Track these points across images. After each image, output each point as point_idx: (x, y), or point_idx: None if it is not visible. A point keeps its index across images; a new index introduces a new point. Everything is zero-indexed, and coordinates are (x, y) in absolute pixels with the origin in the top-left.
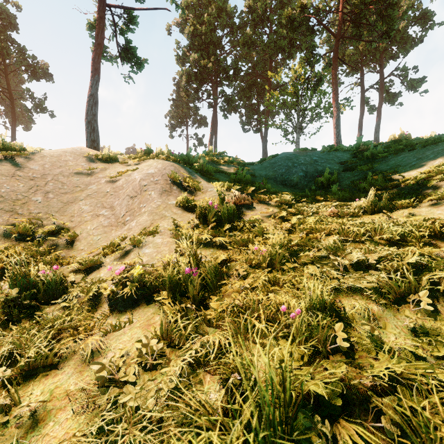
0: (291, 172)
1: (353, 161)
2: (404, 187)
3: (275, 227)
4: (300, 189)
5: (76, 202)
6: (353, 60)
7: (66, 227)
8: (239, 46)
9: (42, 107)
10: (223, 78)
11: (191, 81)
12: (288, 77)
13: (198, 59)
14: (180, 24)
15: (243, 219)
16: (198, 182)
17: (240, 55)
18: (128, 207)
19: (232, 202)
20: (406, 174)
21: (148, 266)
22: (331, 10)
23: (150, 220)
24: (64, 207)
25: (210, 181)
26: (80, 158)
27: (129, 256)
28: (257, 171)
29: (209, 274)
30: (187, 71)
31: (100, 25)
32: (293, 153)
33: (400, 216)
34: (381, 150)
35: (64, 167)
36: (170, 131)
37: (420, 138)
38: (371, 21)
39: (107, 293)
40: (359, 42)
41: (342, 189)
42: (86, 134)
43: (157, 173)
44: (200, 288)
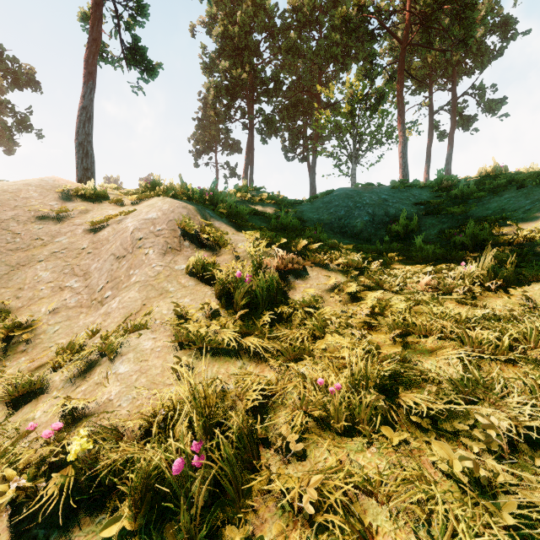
0: (352, 215)
1: (437, 202)
2: (524, 244)
3: (341, 310)
4: (366, 240)
5: (31, 265)
6: (420, 74)
7: (7, 307)
8: (281, 53)
9: (26, 124)
10: (261, 93)
11: (220, 96)
12: (342, 93)
13: (229, 68)
14: (207, 24)
15: (292, 298)
16: (222, 233)
17: (282, 66)
18: (111, 273)
19: (274, 266)
20: (521, 223)
21: (118, 407)
22: (396, 10)
23: (141, 300)
24: (10, 273)
25: (241, 230)
26: (51, 194)
27: (91, 375)
28: (306, 213)
29: (226, 461)
30: (216, 83)
31: (96, 14)
32: (354, 190)
33: (539, 295)
34: (474, 187)
35: (22, 208)
36: (194, 158)
37: (521, 172)
38: (444, 26)
39: (8, 496)
40: (430, 51)
41: (429, 243)
42: (76, 160)
43: (160, 219)
44: (207, 493)
